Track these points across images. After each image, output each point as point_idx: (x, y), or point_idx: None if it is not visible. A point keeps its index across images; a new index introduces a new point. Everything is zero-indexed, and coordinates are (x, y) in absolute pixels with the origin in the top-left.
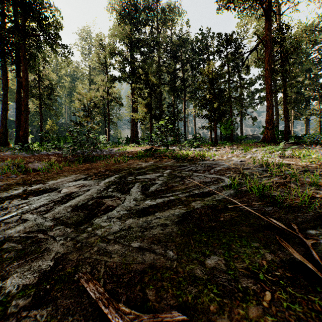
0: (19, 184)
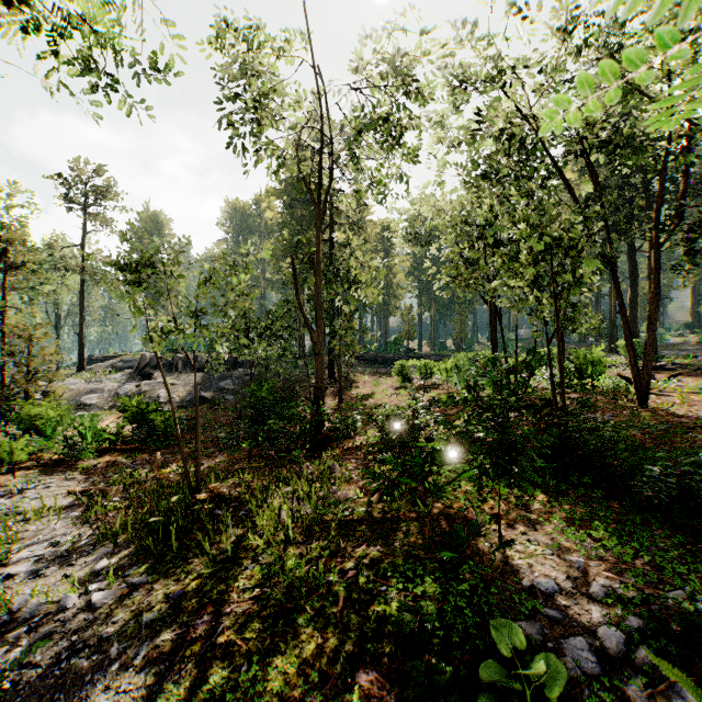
0: None
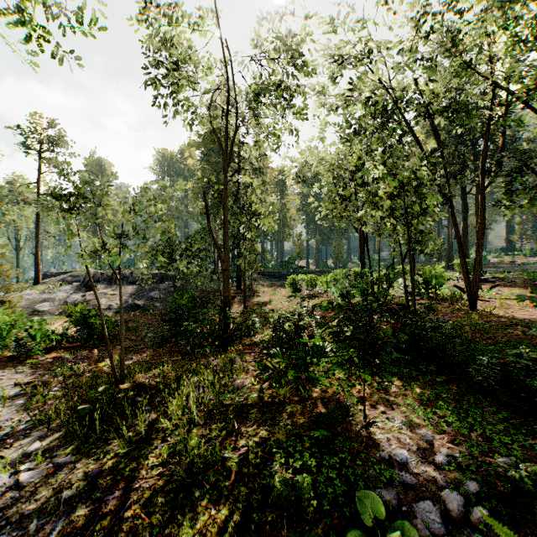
0: None
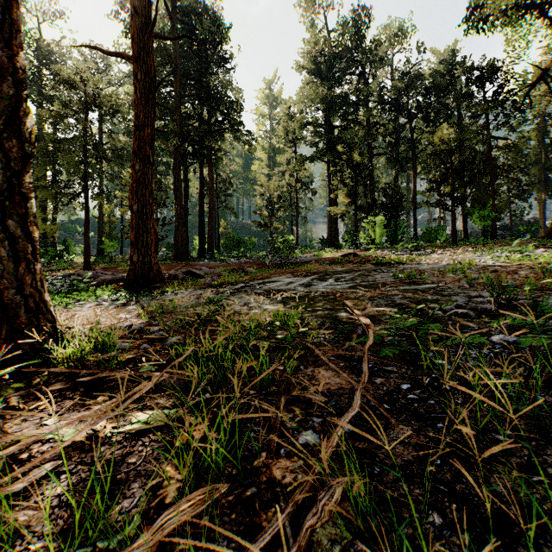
0: (254, 279)
